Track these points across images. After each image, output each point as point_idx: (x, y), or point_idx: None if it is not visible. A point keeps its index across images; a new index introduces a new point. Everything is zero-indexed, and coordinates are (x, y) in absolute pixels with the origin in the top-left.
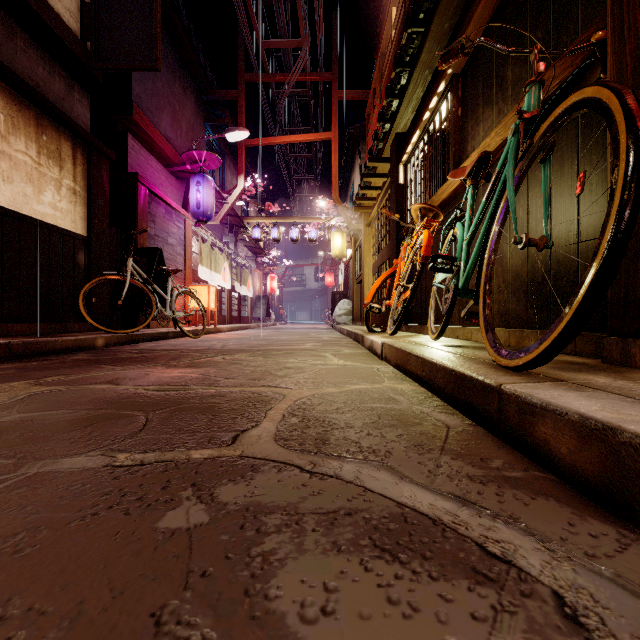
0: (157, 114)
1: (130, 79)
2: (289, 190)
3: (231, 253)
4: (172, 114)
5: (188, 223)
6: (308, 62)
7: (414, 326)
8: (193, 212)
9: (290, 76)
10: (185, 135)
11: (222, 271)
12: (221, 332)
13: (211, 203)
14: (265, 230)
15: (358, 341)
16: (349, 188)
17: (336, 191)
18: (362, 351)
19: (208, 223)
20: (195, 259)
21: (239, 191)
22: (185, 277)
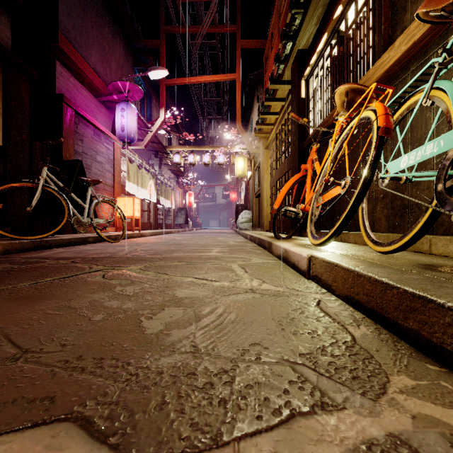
0: (86, 49)
1: (57, 12)
2: (203, 127)
3: (156, 174)
4: (102, 53)
5: (116, 145)
6: (217, 19)
7: (321, 232)
8: (118, 134)
9: (202, 26)
10: (114, 73)
11: (148, 187)
12: (144, 236)
13: (134, 127)
14: (184, 158)
15: (263, 247)
16: (249, 125)
17: (239, 121)
18: (273, 260)
19: (135, 147)
20: (124, 176)
21: (160, 121)
22: (114, 190)
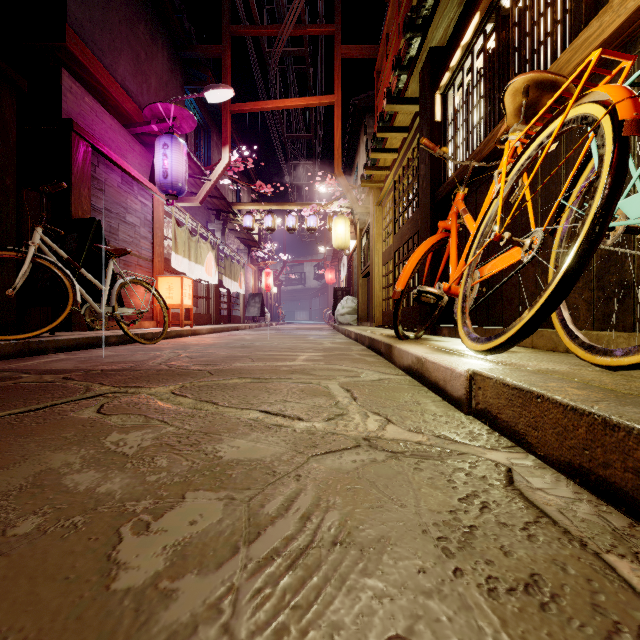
0: (110, 55)
1: None
2: (286, 177)
3: (218, 243)
4: (135, 62)
5: (157, 200)
6: (306, 16)
7: None
8: (159, 183)
9: (284, 25)
10: (155, 93)
11: (205, 262)
12: (198, 334)
13: (182, 172)
14: (260, 221)
15: (377, 351)
16: (352, 174)
17: (339, 166)
18: (397, 376)
19: (186, 204)
20: (170, 247)
21: (223, 166)
22: (153, 266)
